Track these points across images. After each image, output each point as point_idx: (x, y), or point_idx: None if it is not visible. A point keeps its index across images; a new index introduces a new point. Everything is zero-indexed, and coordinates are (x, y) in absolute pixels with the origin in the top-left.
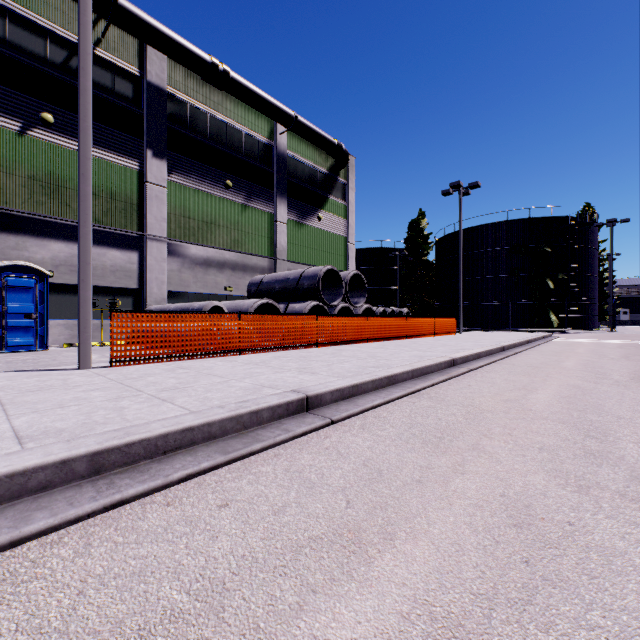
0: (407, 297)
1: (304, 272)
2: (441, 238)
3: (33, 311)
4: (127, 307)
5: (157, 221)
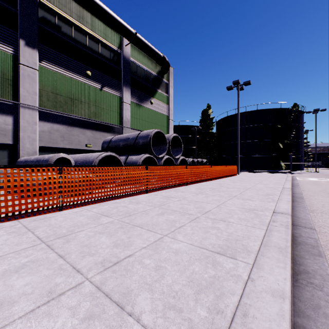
0: (201, 152)
1: (140, 133)
2: (219, 120)
3: None
4: (2, 158)
5: (29, 94)
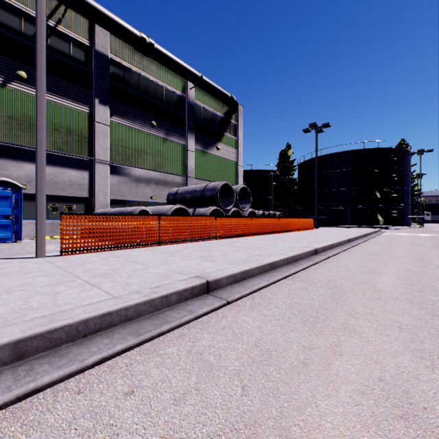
0: (278, 204)
1: (207, 186)
2: (302, 163)
3: (10, 213)
4: (80, 210)
5: (102, 149)
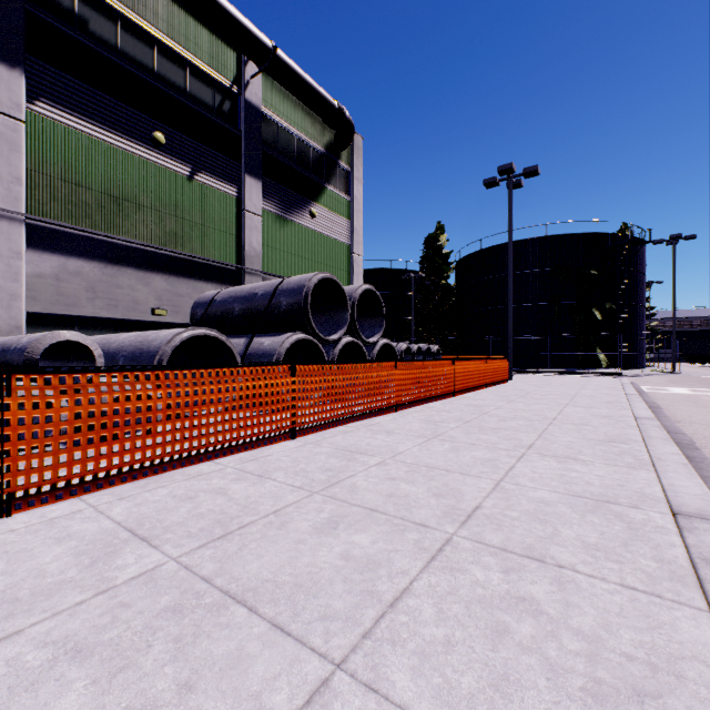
0: (423, 329)
1: (282, 283)
2: (464, 258)
3: None
4: None
5: (1, 181)
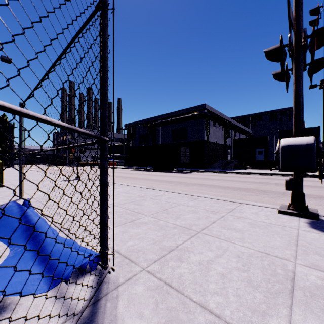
0: None
1: None
2: None
3: None
4: None
5: None
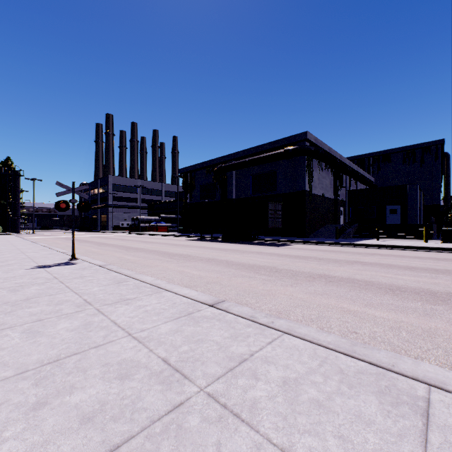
0: None
1: None
2: None
3: None
4: None
5: None
